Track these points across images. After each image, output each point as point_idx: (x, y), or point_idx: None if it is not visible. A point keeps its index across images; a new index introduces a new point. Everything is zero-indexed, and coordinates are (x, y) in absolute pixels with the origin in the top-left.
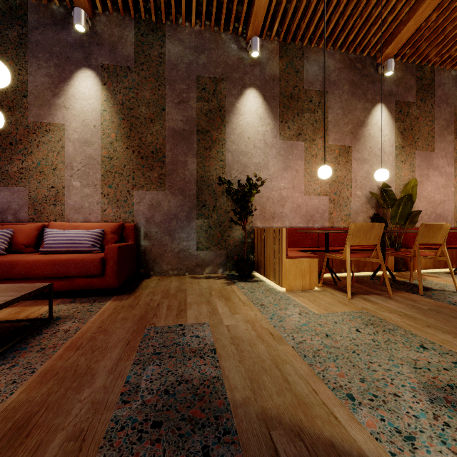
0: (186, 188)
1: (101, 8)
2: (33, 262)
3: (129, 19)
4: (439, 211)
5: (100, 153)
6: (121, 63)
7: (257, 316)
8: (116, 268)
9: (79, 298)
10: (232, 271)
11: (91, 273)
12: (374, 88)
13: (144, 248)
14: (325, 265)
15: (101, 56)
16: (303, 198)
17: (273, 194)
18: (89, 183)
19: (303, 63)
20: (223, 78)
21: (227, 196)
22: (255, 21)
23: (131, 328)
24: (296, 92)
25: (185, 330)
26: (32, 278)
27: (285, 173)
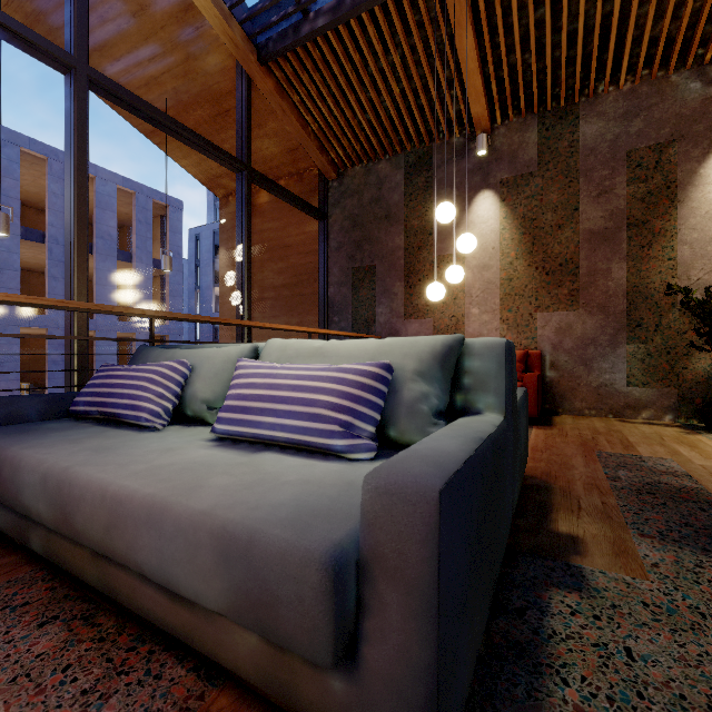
0: (609, 303)
1: (500, 121)
2: None
3: (531, 118)
4: None
5: (498, 276)
6: (522, 171)
7: None
8: (535, 397)
9: None
10: (691, 420)
11: None
12: None
13: (550, 380)
14: None
15: (499, 171)
16: None
17: None
18: (487, 309)
19: None
20: (672, 139)
21: (681, 309)
22: None
23: (578, 448)
24: None
25: (643, 459)
26: None
27: None
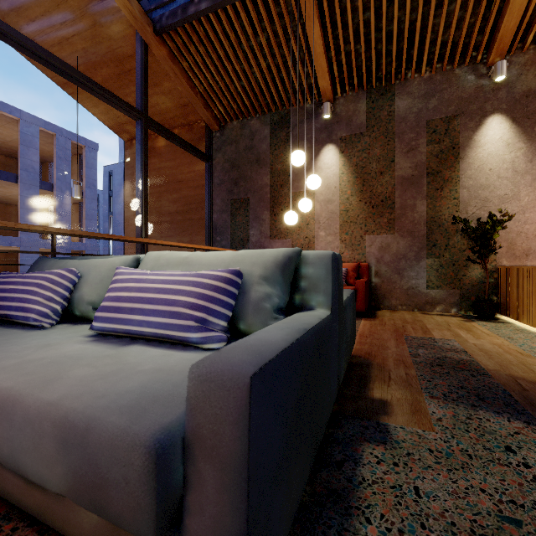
0: (415, 229)
1: (340, 94)
2: None
3: (362, 93)
4: None
5: (339, 208)
6: (355, 131)
7: (504, 343)
8: (364, 297)
9: None
10: (468, 312)
11: None
12: None
13: (375, 285)
14: None
15: (339, 131)
16: None
17: (526, 228)
18: (331, 233)
19: None
20: (456, 114)
21: (462, 234)
22: (500, 44)
23: (392, 334)
24: None
25: (435, 340)
26: None
27: None
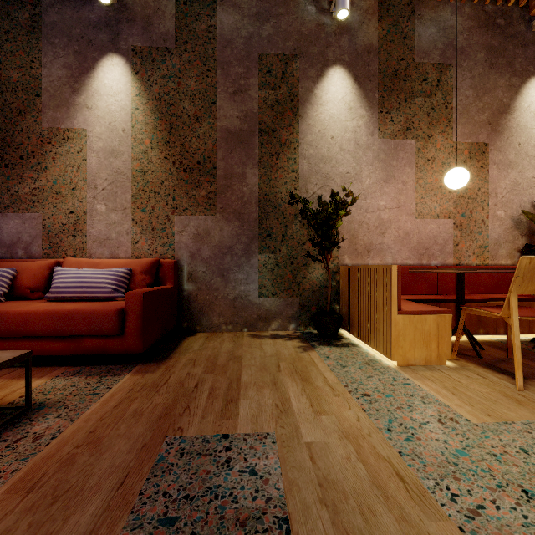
0: (244, 210)
1: None
2: (26, 314)
3: None
4: None
5: (130, 165)
6: (158, 43)
7: (361, 423)
8: (139, 324)
9: (89, 367)
10: (308, 327)
11: (104, 331)
12: (525, 55)
13: (188, 294)
14: (462, 325)
15: (131, 36)
16: (413, 222)
17: (368, 217)
18: (117, 207)
19: (413, 25)
20: (295, 54)
21: (301, 220)
22: None
23: (141, 437)
24: (403, 68)
25: (231, 450)
26: (26, 336)
27: (386, 187)
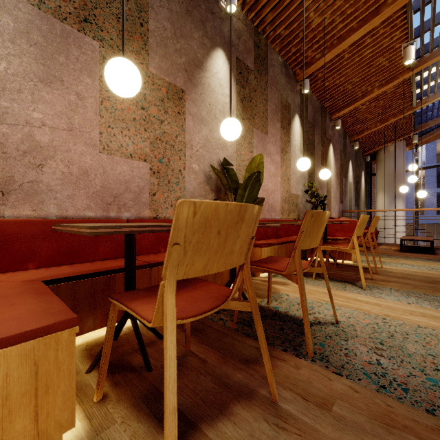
0: None
1: None
2: None
3: None
4: (271, 201)
5: None
6: None
7: None
8: None
9: None
10: None
11: None
12: (214, 23)
13: None
14: (111, 332)
15: None
16: (95, 157)
17: (3, 131)
18: None
19: None
20: None
21: None
22: None
23: None
24: None
25: None
26: None
27: (45, 91)
